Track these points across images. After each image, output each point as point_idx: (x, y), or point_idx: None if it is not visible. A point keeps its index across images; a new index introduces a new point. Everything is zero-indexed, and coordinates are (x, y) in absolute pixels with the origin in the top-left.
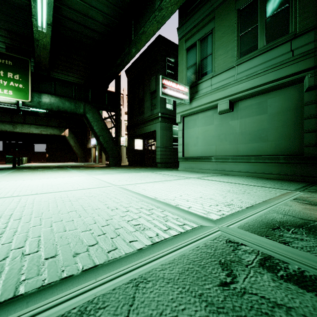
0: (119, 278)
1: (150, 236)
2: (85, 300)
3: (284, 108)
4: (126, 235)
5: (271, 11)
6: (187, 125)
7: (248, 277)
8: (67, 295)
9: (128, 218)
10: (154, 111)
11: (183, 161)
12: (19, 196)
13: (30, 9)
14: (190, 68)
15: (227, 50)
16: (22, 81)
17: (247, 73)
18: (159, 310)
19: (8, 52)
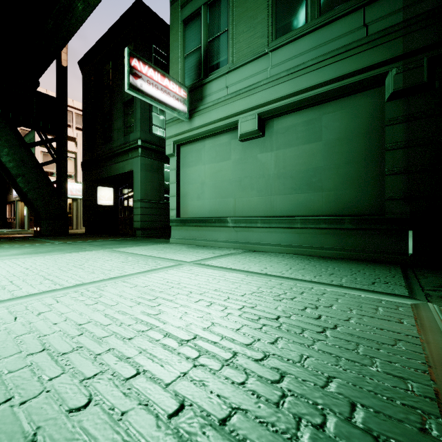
0: None
1: None
2: None
3: (350, 131)
4: None
5: None
6: (186, 161)
7: None
8: None
9: None
10: (130, 137)
11: (178, 226)
12: None
13: None
14: (191, 55)
15: (254, 23)
16: None
17: (289, 65)
18: None
19: None
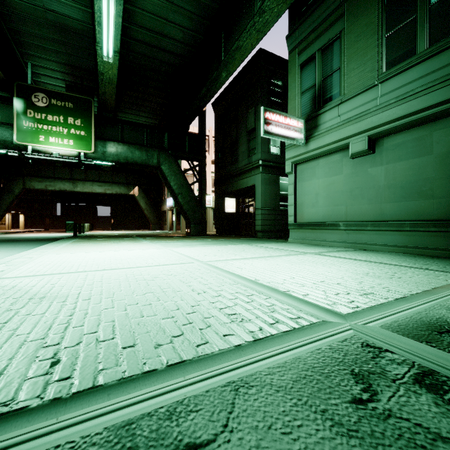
0: (213, 378)
1: (251, 329)
2: (174, 400)
3: None
4: (218, 327)
5: None
6: (302, 176)
7: (396, 396)
8: (151, 392)
9: (219, 305)
10: (253, 158)
11: (295, 229)
12: (84, 272)
13: (94, 35)
14: (306, 92)
15: (364, 60)
16: (84, 128)
17: (397, 93)
18: (266, 423)
19: (68, 92)
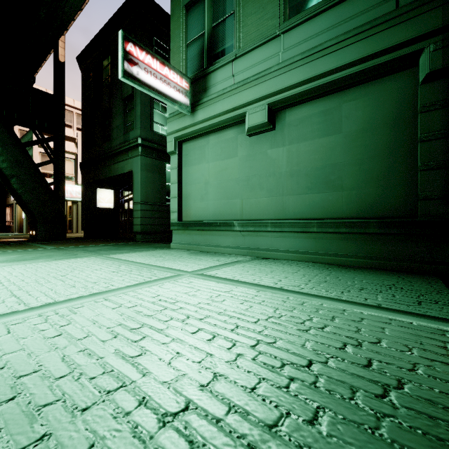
0: None
1: None
2: None
3: (375, 121)
4: None
5: None
6: (188, 159)
7: None
8: None
9: None
10: (130, 135)
11: (180, 230)
12: None
13: None
14: (194, 43)
15: (263, 3)
16: None
17: (304, 48)
18: None
19: None
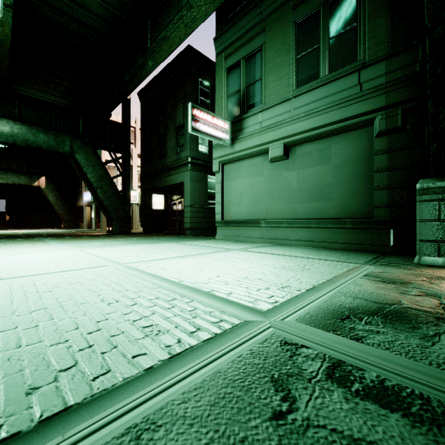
0: (108, 427)
1: (168, 343)
2: None
3: (351, 157)
4: (127, 346)
5: (336, 29)
6: (228, 176)
7: (313, 399)
8: None
9: (134, 316)
10: (182, 155)
11: (222, 227)
12: None
13: None
14: (232, 96)
15: (280, 75)
16: None
17: (306, 109)
18: None
19: None
